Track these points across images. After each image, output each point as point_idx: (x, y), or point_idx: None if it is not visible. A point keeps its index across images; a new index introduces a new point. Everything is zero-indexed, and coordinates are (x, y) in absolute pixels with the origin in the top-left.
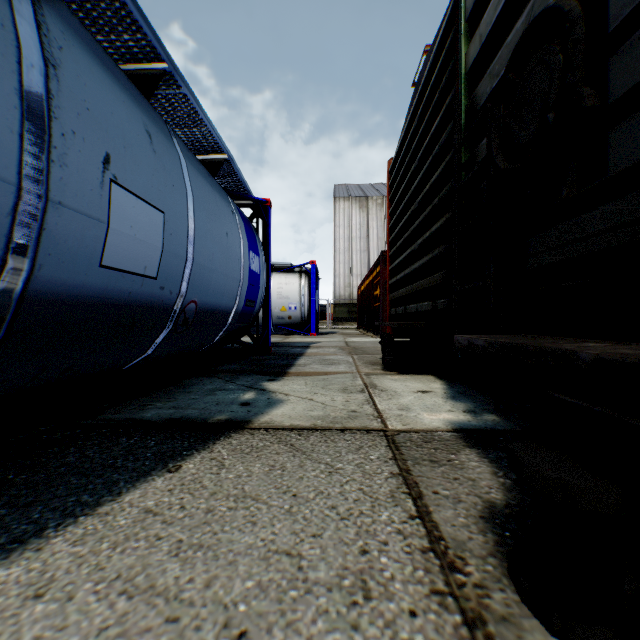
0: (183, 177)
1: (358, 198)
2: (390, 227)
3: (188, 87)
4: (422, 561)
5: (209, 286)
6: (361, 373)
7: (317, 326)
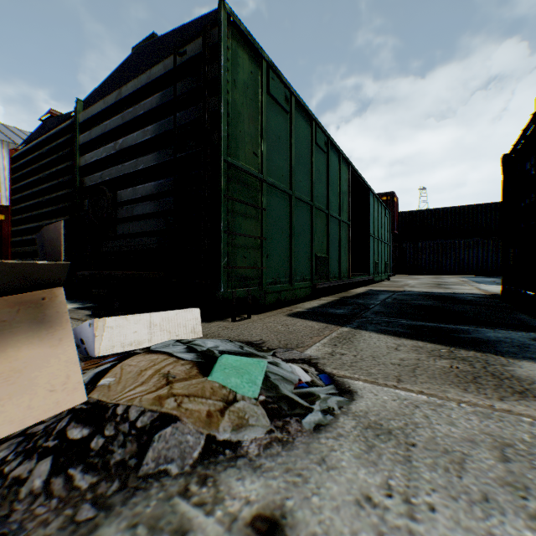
0: None
1: None
2: (15, 199)
3: None
4: (73, 320)
5: None
6: None
7: None
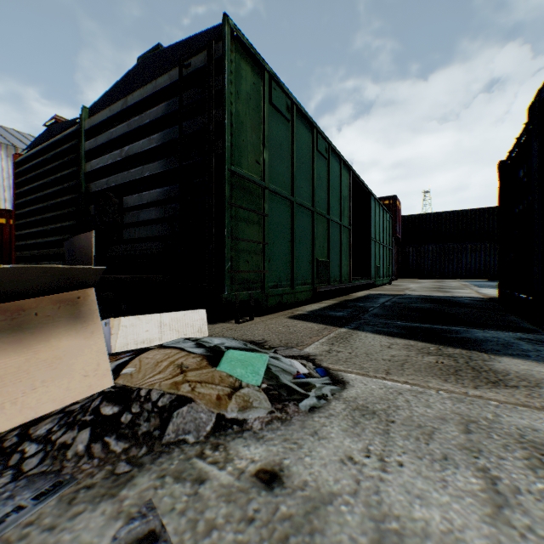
0: None
1: None
2: (19, 204)
3: None
4: None
5: None
6: None
7: None
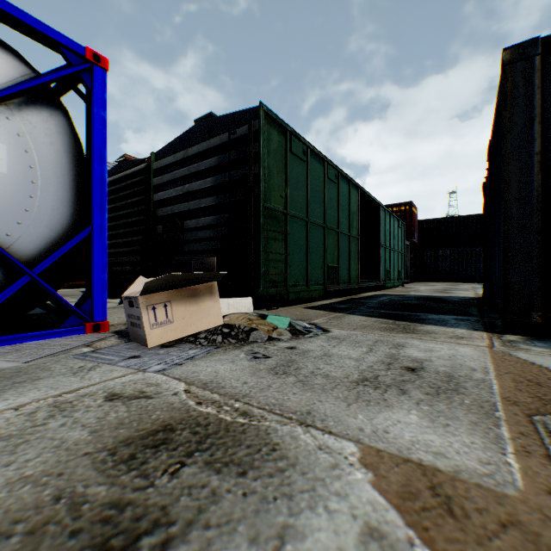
0: None
1: None
2: None
3: None
4: None
5: None
6: None
7: None
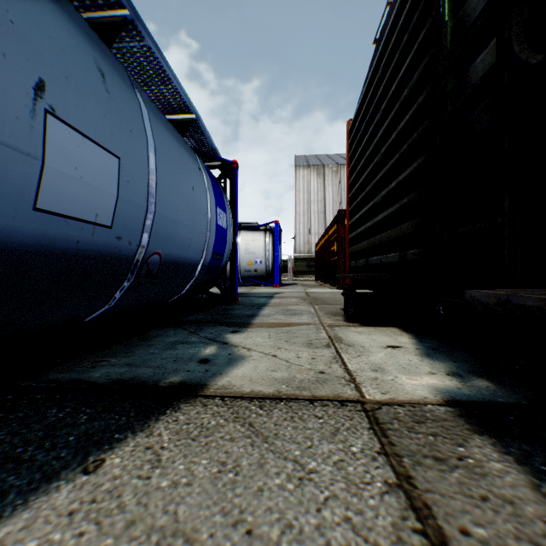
0: (144, 125)
1: (316, 166)
2: (350, 184)
3: (151, 38)
4: None
5: (174, 238)
6: (324, 324)
7: (280, 278)
